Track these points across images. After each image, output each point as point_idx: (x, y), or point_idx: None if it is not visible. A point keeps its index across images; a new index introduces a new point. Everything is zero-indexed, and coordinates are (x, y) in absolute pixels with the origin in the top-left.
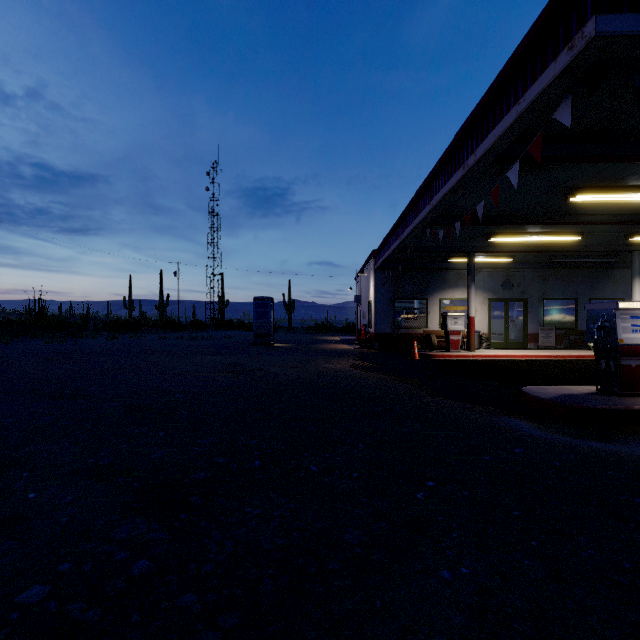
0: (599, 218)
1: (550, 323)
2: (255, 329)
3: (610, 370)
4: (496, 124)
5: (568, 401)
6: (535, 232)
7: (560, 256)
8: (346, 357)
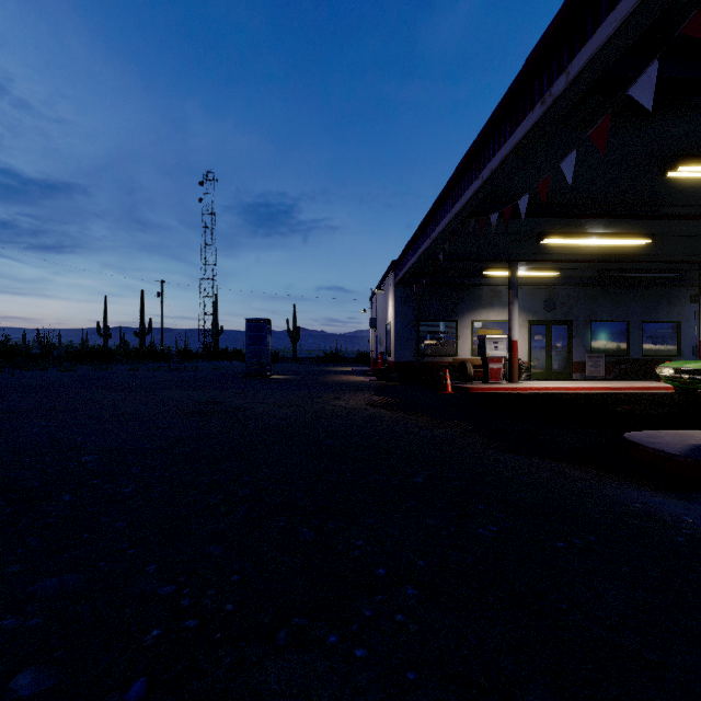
0: (686, 210)
1: (598, 350)
2: (248, 357)
3: None
4: (616, 2)
5: None
6: (597, 233)
7: (614, 269)
8: (361, 391)
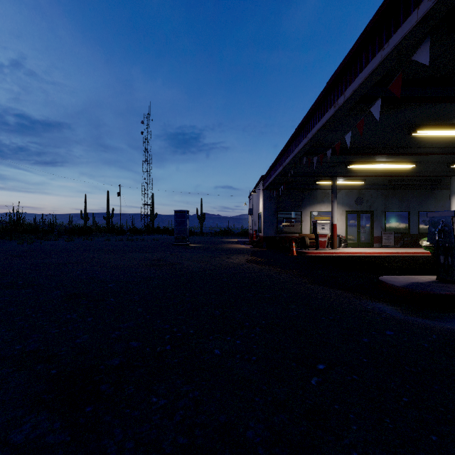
0: (431, 150)
1: (390, 229)
2: (175, 233)
3: (448, 263)
4: (363, 69)
5: (418, 288)
6: (382, 161)
7: (398, 180)
8: (242, 254)
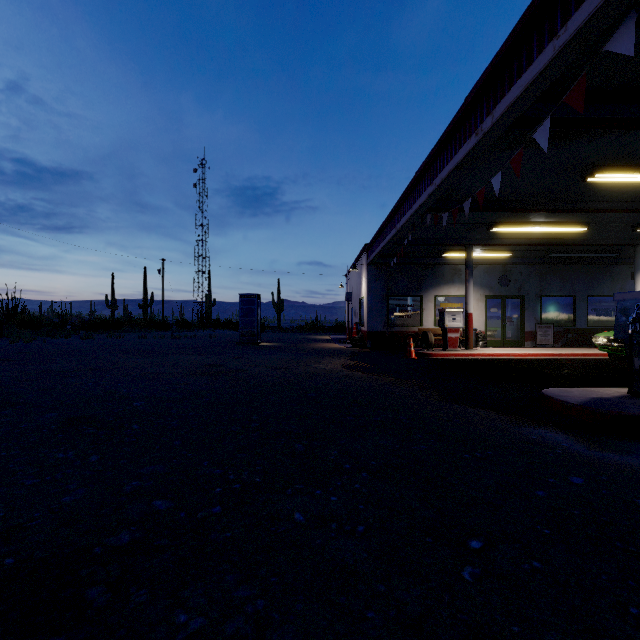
0: (611, 205)
1: (547, 321)
2: (241, 327)
3: None
4: (522, 72)
5: (604, 407)
6: (539, 222)
7: (559, 250)
8: (338, 356)
